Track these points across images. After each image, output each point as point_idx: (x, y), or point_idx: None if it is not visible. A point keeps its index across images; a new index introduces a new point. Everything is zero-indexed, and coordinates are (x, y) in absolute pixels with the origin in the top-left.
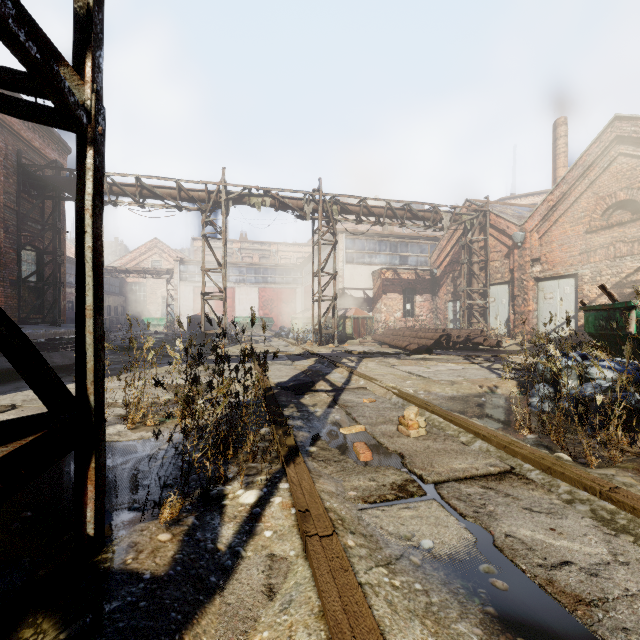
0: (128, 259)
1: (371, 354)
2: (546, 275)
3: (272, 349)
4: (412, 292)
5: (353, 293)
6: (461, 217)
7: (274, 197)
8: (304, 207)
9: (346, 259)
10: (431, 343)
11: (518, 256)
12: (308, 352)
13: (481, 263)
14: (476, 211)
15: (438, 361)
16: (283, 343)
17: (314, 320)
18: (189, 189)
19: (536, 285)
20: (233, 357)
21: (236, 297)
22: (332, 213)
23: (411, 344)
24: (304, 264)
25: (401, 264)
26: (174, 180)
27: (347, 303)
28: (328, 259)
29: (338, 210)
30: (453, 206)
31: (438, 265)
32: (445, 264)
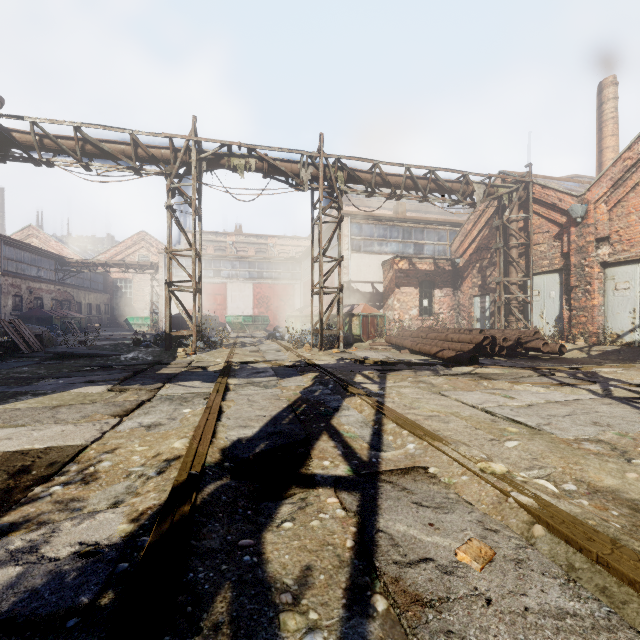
0: (113, 253)
1: (392, 364)
2: (619, 258)
3: (256, 357)
4: (430, 286)
5: (360, 287)
6: (497, 190)
7: (261, 158)
8: (300, 172)
9: (352, 247)
10: (469, 348)
11: (576, 235)
12: (304, 362)
13: (520, 248)
14: (513, 184)
15: (504, 379)
16: (275, 347)
17: (314, 319)
18: (149, 145)
19: (602, 272)
20: (196, 370)
21: (228, 294)
22: (336, 182)
23: (444, 350)
24: (303, 257)
25: (416, 253)
26: (127, 131)
27: (353, 299)
28: (331, 239)
29: (344, 177)
30: (488, 175)
31: (461, 253)
32: (470, 252)
